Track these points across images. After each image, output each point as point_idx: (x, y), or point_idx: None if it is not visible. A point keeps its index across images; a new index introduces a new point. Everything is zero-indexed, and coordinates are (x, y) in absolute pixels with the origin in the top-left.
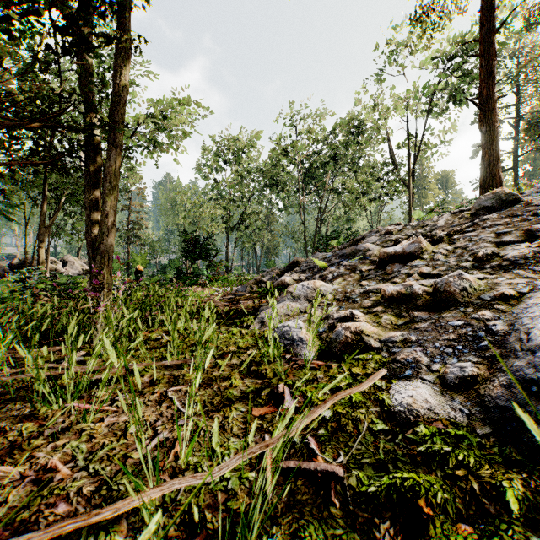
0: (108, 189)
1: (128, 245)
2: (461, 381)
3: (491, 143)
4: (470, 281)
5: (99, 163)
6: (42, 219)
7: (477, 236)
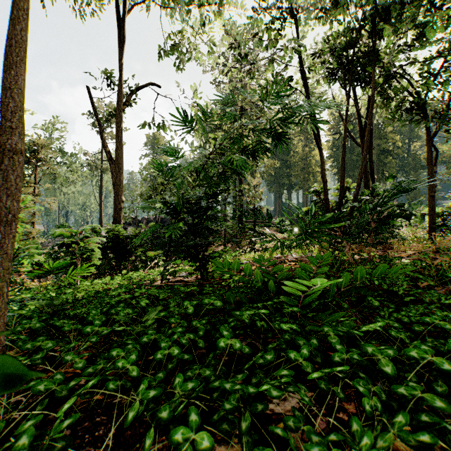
0: None
1: None
2: None
3: (101, 213)
4: None
5: None
6: None
7: None
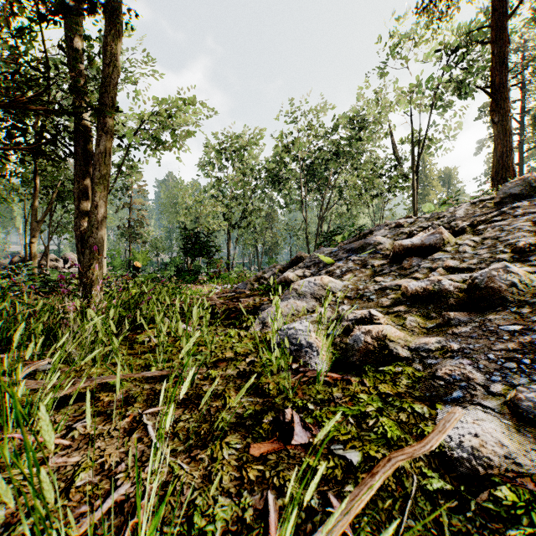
0: (97, 178)
1: (130, 243)
2: None
3: (504, 133)
4: (518, 275)
5: (90, 151)
6: (35, 214)
7: (510, 225)
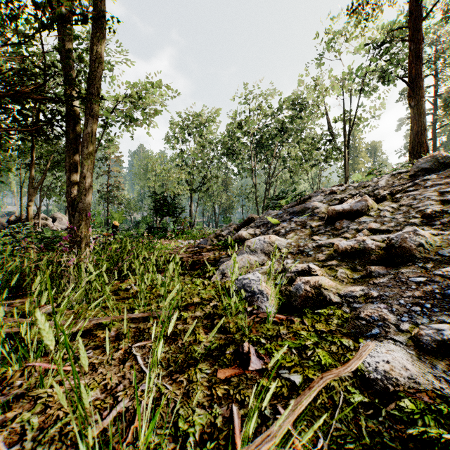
0: (85, 154)
1: (108, 204)
2: (439, 345)
3: (419, 115)
4: (425, 237)
5: (79, 131)
6: (31, 181)
7: (421, 195)
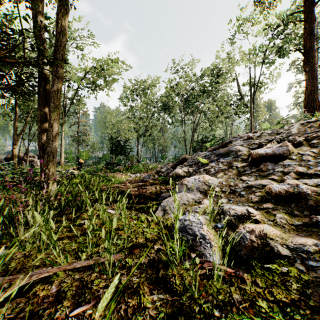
0: (52, 107)
1: (78, 146)
2: None
3: (312, 78)
4: None
5: (48, 90)
6: (15, 130)
7: None
